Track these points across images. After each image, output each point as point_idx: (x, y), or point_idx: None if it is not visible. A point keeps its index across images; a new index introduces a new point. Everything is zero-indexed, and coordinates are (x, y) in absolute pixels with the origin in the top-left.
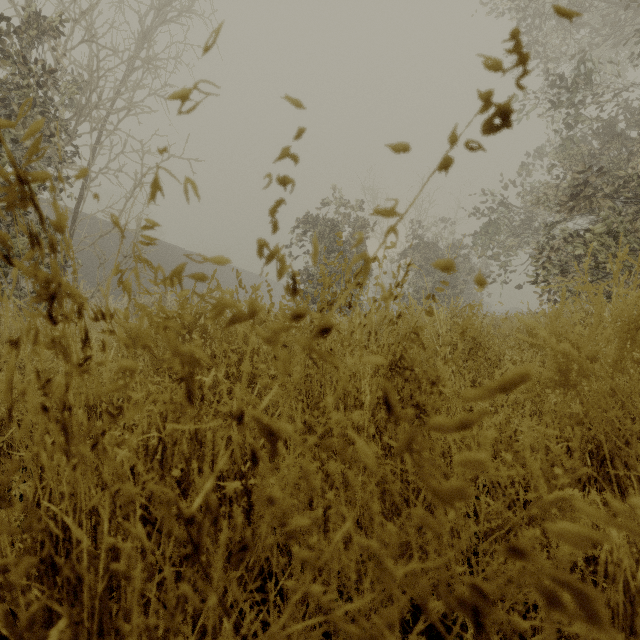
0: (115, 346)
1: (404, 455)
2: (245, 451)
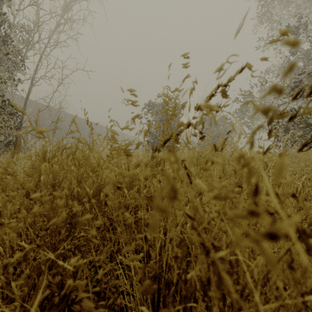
0: None
1: None
2: None
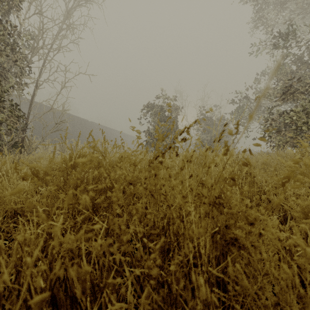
0: (42, 172)
1: (227, 285)
2: (105, 252)
